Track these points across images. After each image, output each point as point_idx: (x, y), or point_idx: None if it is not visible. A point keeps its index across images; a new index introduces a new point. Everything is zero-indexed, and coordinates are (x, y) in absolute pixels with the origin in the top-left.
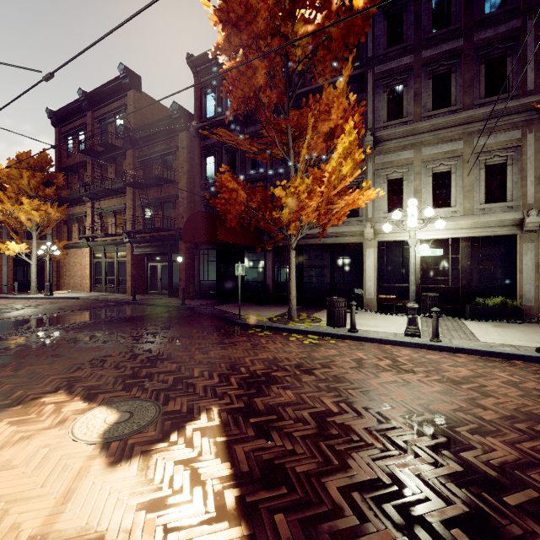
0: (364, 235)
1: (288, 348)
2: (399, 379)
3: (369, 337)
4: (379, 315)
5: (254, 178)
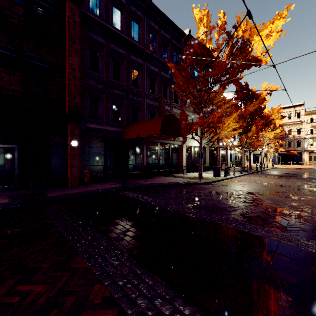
0: (186, 142)
1: (244, 182)
2: (265, 180)
3: (232, 177)
4: (191, 174)
5: (136, 93)
